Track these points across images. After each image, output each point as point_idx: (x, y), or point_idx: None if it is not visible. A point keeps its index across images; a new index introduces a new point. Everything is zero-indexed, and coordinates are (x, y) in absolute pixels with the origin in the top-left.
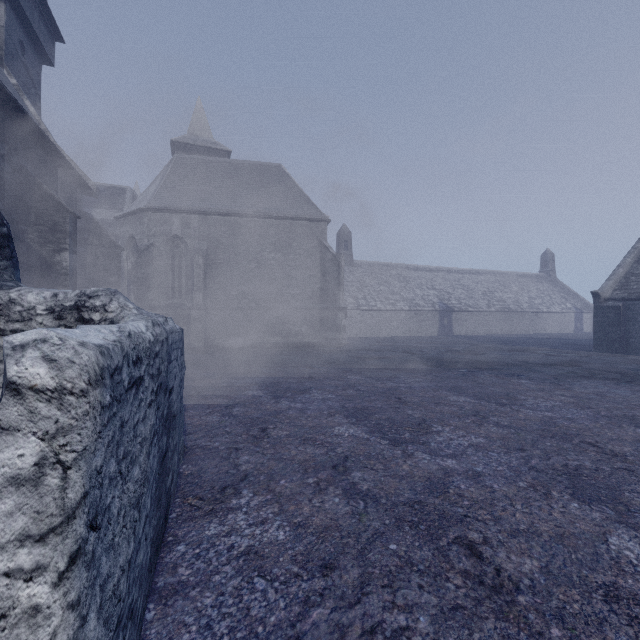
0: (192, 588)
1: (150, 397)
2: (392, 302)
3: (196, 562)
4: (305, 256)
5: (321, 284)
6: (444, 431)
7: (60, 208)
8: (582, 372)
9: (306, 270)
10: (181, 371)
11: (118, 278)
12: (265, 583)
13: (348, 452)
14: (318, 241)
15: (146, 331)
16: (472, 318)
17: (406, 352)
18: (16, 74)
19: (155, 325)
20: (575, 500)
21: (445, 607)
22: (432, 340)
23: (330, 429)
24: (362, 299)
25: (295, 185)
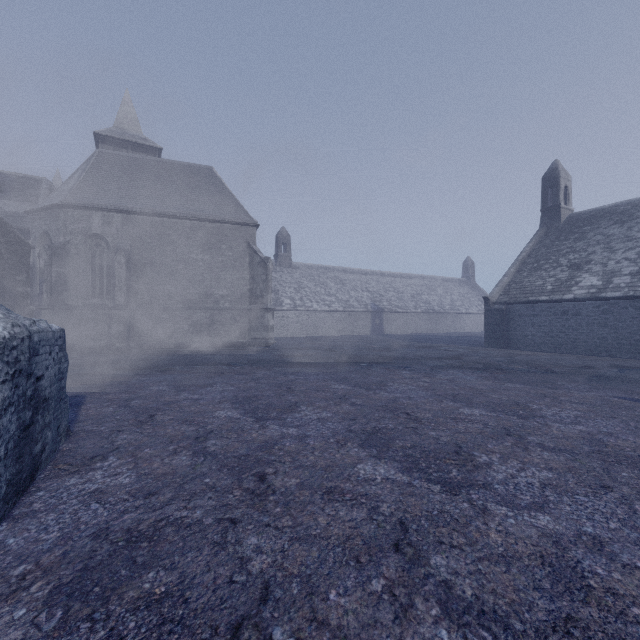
0: (41, 513)
1: (4, 377)
2: (328, 303)
3: (50, 500)
4: (234, 258)
5: (250, 286)
6: (306, 410)
7: None
8: (457, 364)
9: (235, 272)
10: (60, 364)
11: (27, 277)
12: (99, 505)
13: (215, 428)
14: (247, 244)
15: (3, 331)
16: (401, 318)
17: (328, 350)
18: None
19: (15, 326)
20: (359, 447)
21: (218, 506)
22: (361, 339)
23: (212, 413)
24: (299, 300)
25: (226, 189)
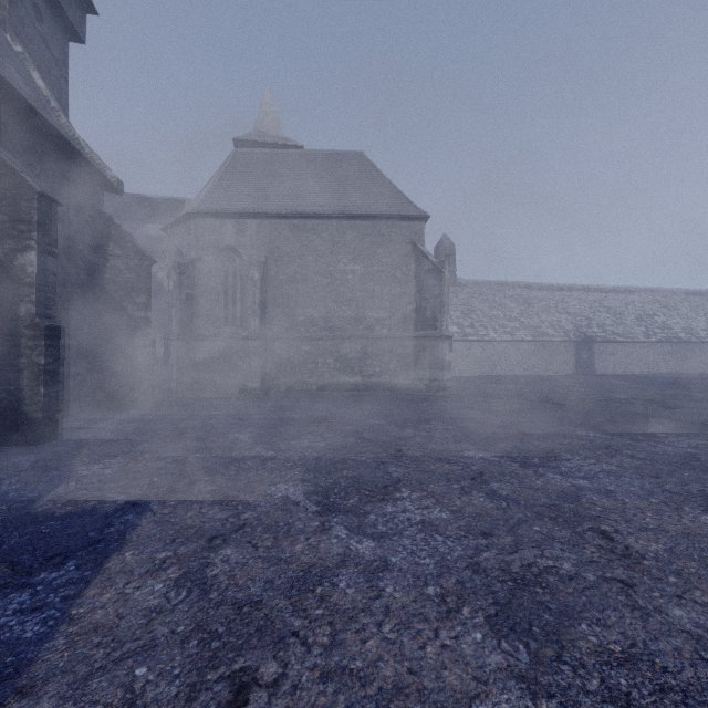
0: None
1: None
2: (509, 330)
3: None
4: (394, 267)
5: (416, 304)
6: None
7: (23, 186)
8: None
9: (395, 286)
10: None
11: (148, 299)
12: None
13: None
14: (412, 246)
15: None
16: (623, 351)
17: (544, 401)
18: (28, 45)
19: None
20: None
21: None
22: (571, 381)
23: None
24: (469, 327)
25: (381, 175)
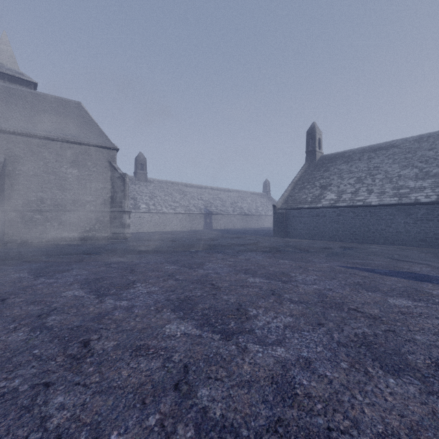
0: None
1: None
2: (173, 208)
3: None
4: (98, 173)
5: (111, 194)
6: (140, 286)
7: None
8: (254, 248)
9: (99, 183)
10: None
11: None
12: None
13: (60, 306)
14: (109, 163)
15: None
16: (224, 218)
17: (170, 241)
18: None
19: None
20: (171, 311)
21: (38, 372)
22: (196, 232)
23: (61, 293)
24: (152, 205)
25: (92, 120)
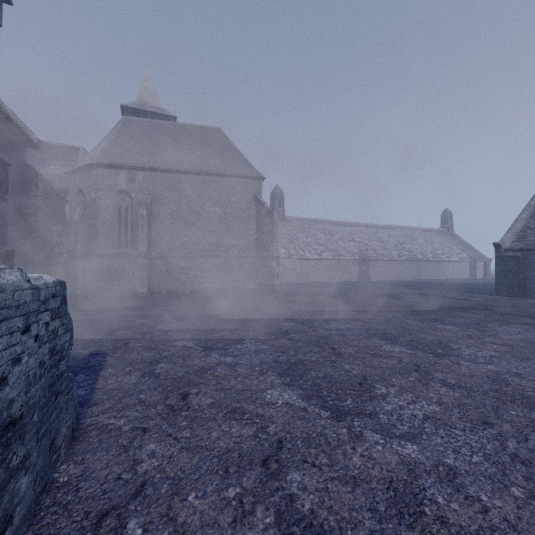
0: None
1: None
2: (318, 252)
3: None
4: (242, 210)
5: (256, 235)
6: (390, 394)
7: None
8: (497, 316)
9: (243, 223)
10: (53, 341)
11: (62, 228)
12: None
13: (282, 433)
14: (254, 197)
15: None
16: (386, 266)
17: (333, 297)
18: None
19: None
20: None
21: None
22: (353, 285)
23: (261, 394)
24: (293, 249)
25: (233, 146)
